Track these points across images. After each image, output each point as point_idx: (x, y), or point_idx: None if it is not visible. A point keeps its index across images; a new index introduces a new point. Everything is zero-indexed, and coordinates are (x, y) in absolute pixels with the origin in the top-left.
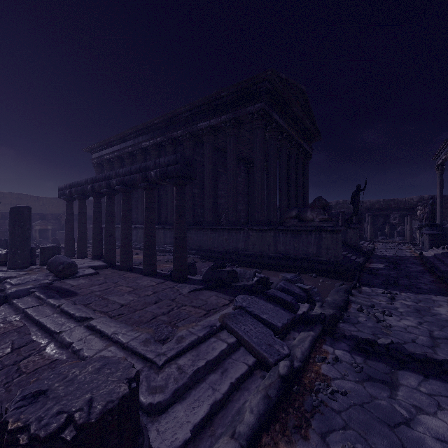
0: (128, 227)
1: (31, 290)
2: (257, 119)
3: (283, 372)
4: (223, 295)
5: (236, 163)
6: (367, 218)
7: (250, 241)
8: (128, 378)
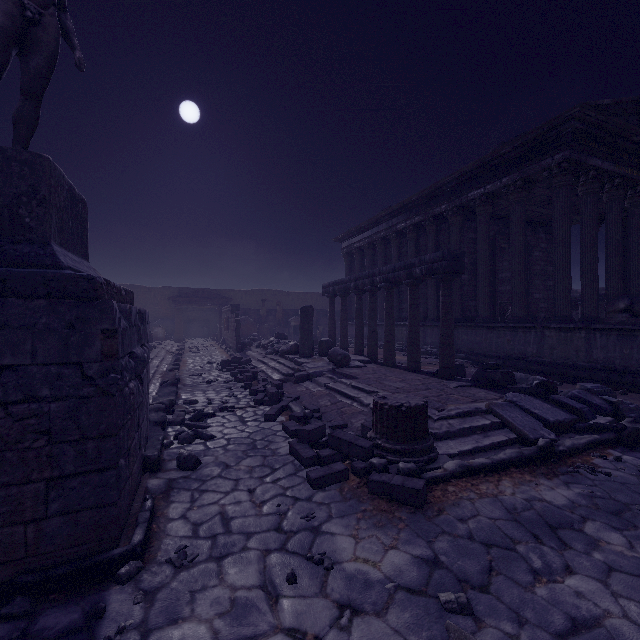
0: (391, 324)
1: (323, 372)
2: (557, 175)
3: (541, 444)
4: (494, 393)
5: (524, 238)
6: None
7: (545, 343)
8: (423, 401)
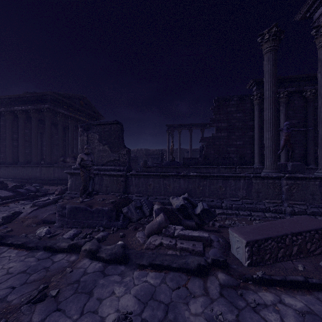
0: None
1: None
2: (46, 112)
3: None
4: None
5: (37, 132)
6: (150, 158)
7: (42, 172)
8: None
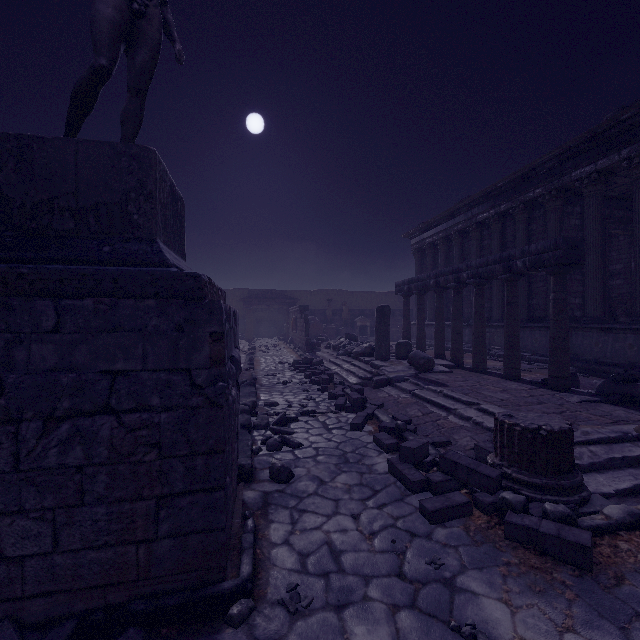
0: (481, 325)
1: (405, 377)
2: None
3: None
4: (636, 412)
5: None
6: None
7: None
8: (566, 423)
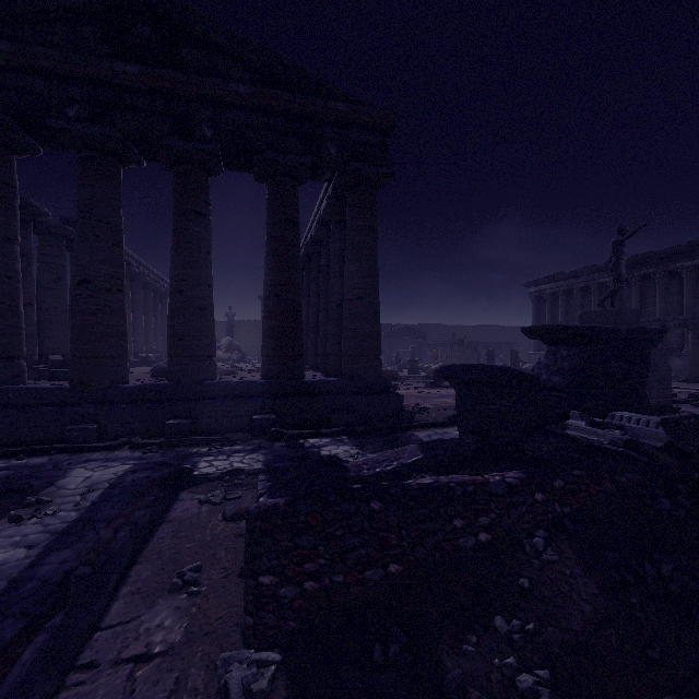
0: None
1: None
2: None
3: None
4: None
5: None
6: None
7: None
8: None
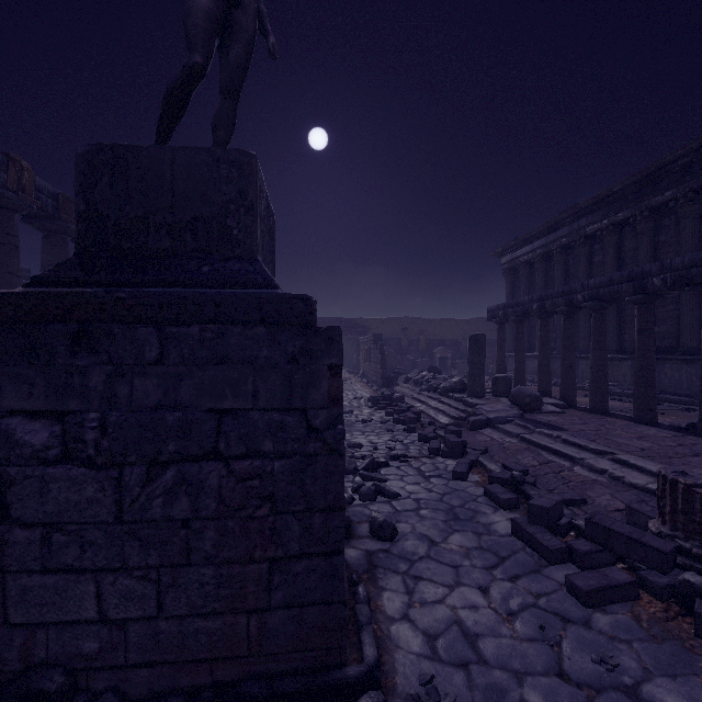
0: (602, 357)
1: (509, 418)
2: None
3: None
4: None
5: None
6: None
7: None
8: None
